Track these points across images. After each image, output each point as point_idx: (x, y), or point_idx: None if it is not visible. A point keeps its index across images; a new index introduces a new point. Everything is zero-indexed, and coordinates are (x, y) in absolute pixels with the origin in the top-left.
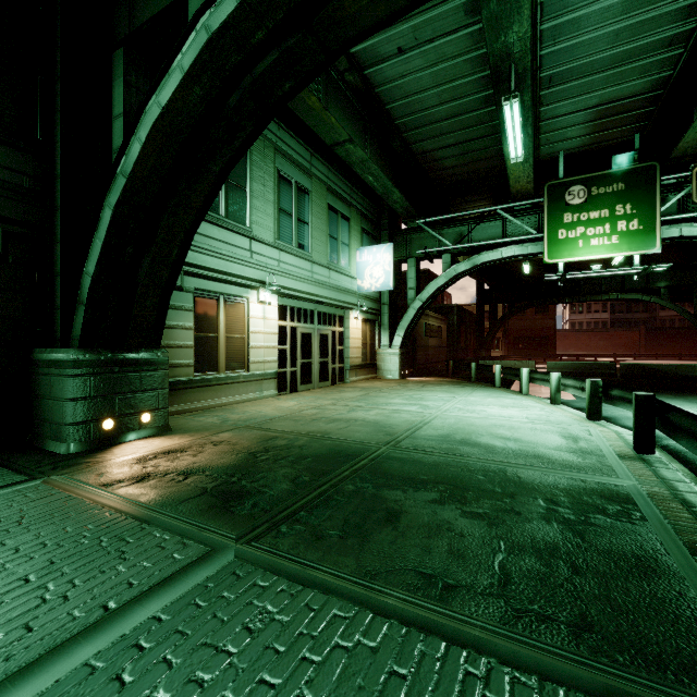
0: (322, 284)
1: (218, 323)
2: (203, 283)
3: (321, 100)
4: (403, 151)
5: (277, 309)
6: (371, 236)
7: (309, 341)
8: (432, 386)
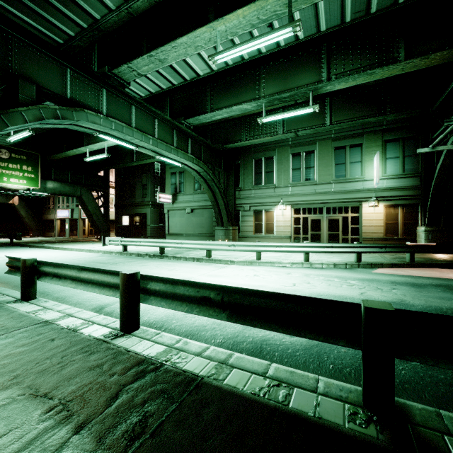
0: (325, 193)
1: (263, 219)
2: (256, 207)
3: (280, 128)
4: (386, 79)
5: (290, 211)
6: (405, 139)
7: (319, 223)
8: (378, 255)
